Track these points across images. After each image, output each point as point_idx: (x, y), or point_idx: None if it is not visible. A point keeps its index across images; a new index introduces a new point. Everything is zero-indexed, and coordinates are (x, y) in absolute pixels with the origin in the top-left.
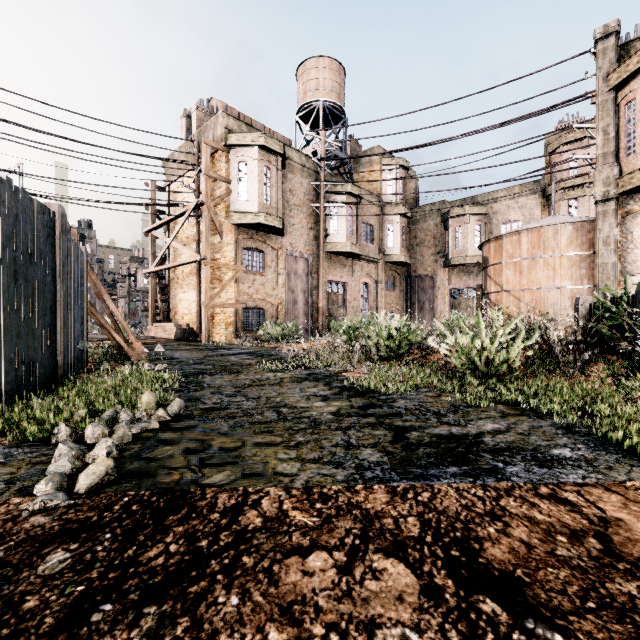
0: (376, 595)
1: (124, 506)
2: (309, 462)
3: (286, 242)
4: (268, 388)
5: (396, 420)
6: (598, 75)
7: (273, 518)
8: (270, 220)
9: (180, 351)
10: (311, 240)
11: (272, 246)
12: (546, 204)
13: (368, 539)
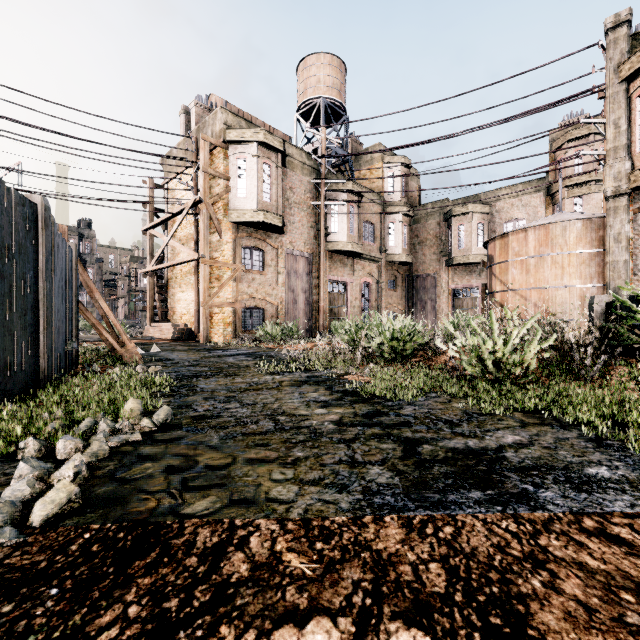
0: None
1: (83, 546)
2: (308, 484)
3: (286, 241)
4: (265, 393)
5: (405, 431)
6: (609, 66)
7: (263, 564)
8: (270, 218)
9: (176, 352)
10: (312, 239)
11: (272, 245)
12: (550, 202)
13: (382, 597)
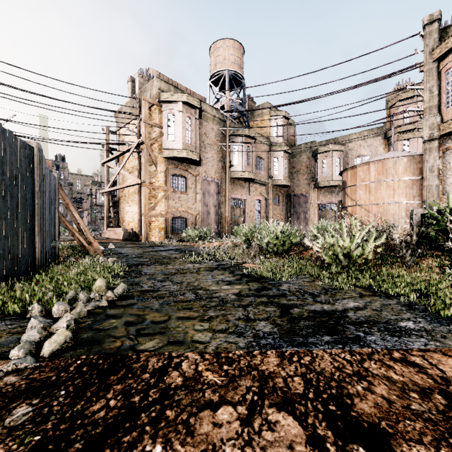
0: (271, 444)
1: (77, 368)
2: (218, 332)
3: (202, 170)
4: (188, 275)
5: (282, 299)
6: (425, 50)
7: (190, 378)
8: (190, 155)
9: (126, 248)
10: (220, 169)
11: (192, 173)
12: (387, 143)
13: (264, 395)
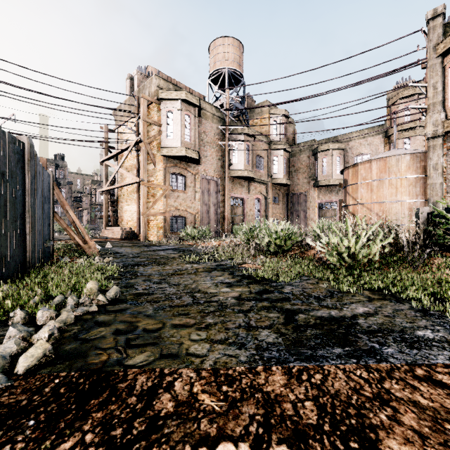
0: None
1: (53, 388)
2: (217, 343)
3: (201, 169)
4: (186, 276)
5: (286, 304)
6: (429, 45)
7: (184, 402)
8: (189, 153)
9: (124, 247)
10: (219, 168)
11: (191, 172)
12: (387, 142)
13: (270, 427)
